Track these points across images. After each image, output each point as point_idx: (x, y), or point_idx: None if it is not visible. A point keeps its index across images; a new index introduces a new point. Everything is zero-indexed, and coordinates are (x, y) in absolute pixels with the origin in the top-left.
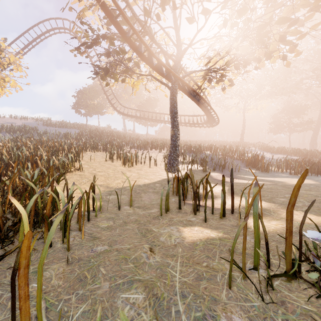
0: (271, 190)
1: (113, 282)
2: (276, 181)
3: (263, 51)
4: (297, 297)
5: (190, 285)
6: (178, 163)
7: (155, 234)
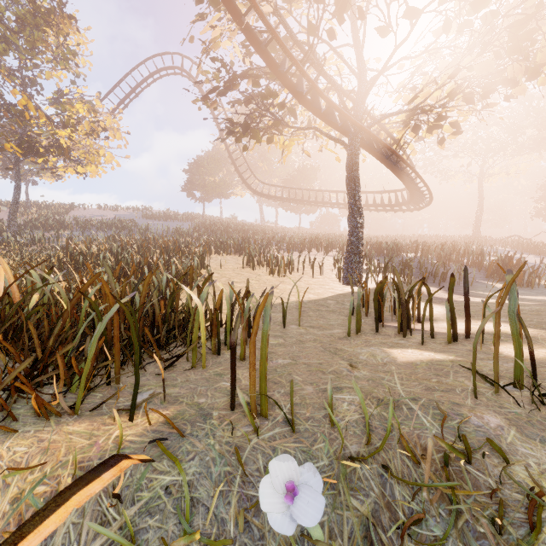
0: (538, 313)
1: (316, 387)
2: None
3: (522, 67)
4: None
5: (420, 393)
6: (361, 270)
7: (350, 353)
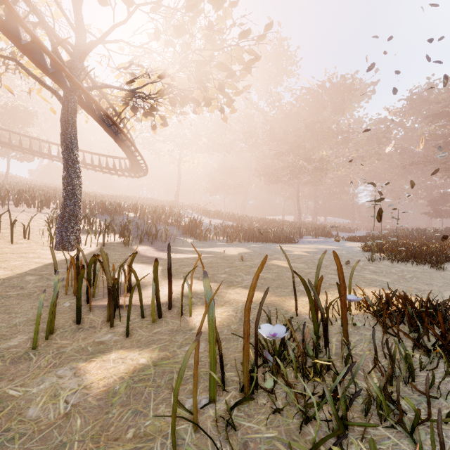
0: (211, 265)
1: None
2: (215, 252)
3: (202, 94)
4: (258, 424)
5: None
6: (78, 234)
7: (14, 405)
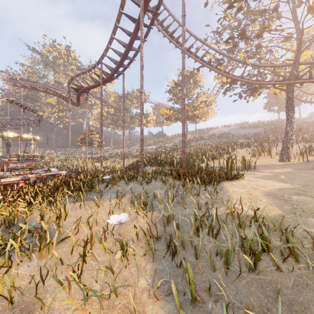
0: None
1: None
2: None
3: None
4: None
5: None
6: (288, 154)
7: None
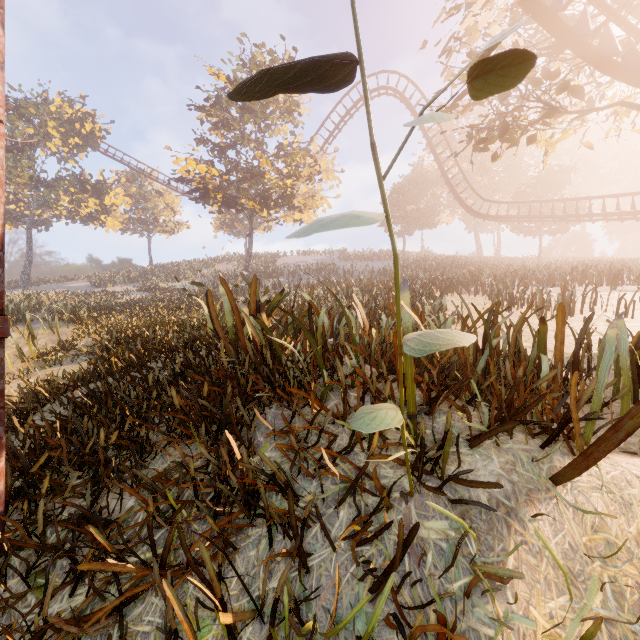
0: None
1: None
2: None
3: None
4: None
5: None
6: None
7: None
